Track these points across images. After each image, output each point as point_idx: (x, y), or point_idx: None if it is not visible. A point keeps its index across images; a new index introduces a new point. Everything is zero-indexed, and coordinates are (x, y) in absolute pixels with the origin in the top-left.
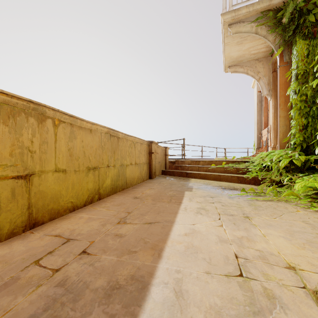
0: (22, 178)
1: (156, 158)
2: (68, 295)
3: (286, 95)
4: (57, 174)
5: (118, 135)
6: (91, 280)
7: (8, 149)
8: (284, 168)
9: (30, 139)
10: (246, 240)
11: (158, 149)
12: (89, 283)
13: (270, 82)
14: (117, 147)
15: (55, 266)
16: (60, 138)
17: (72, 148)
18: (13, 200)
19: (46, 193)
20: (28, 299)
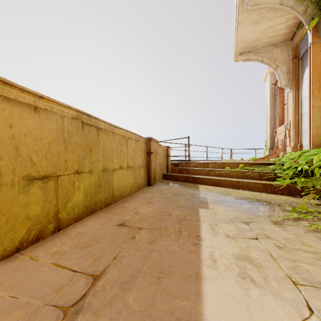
0: None
1: (156, 159)
2: None
3: None
4: None
5: (97, 124)
6: None
7: None
8: None
9: None
10: None
11: (159, 149)
12: None
13: (289, 71)
14: (95, 142)
15: None
16: None
17: None
18: None
19: None
20: None
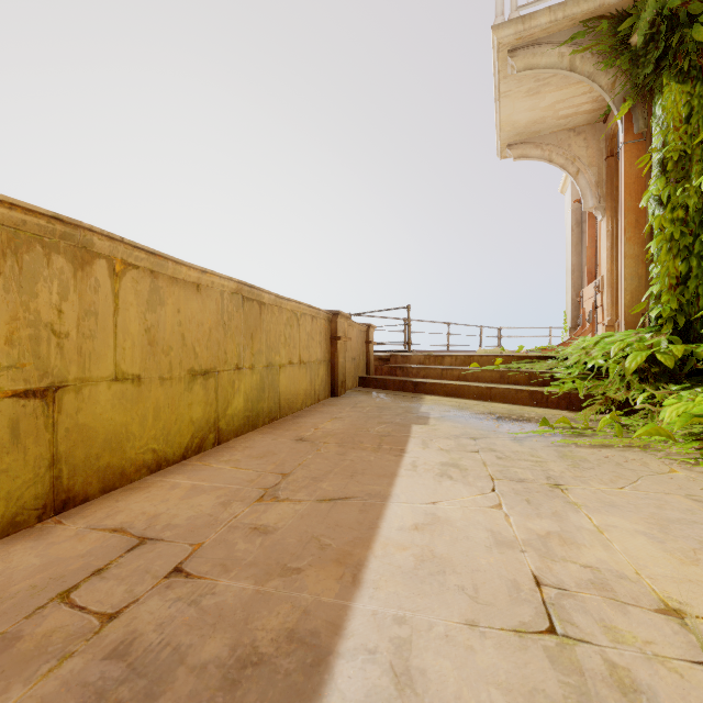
0: (35, 395)
1: (347, 349)
2: (135, 683)
3: (639, 208)
4: (121, 387)
5: (260, 297)
6: (191, 644)
7: (2, 328)
8: (636, 372)
9: (56, 306)
10: (559, 542)
11: (352, 330)
12: (187, 652)
13: (601, 180)
14: (258, 324)
15: (109, 605)
16: (128, 303)
17: (156, 326)
18: (14, 447)
19: (94, 429)
20: (35, 693)
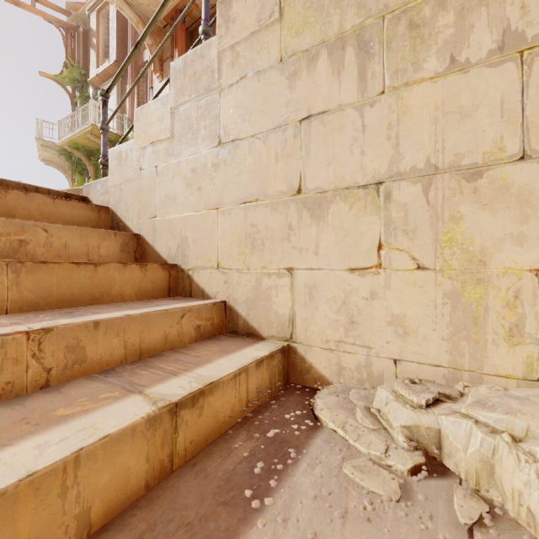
0: None
1: None
2: None
3: None
4: None
5: None
6: None
7: None
8: None
9: None
10: None
11: None
12: None
13: None
14: None
15: None
16: None
17: None
18: None
19: None
20: None
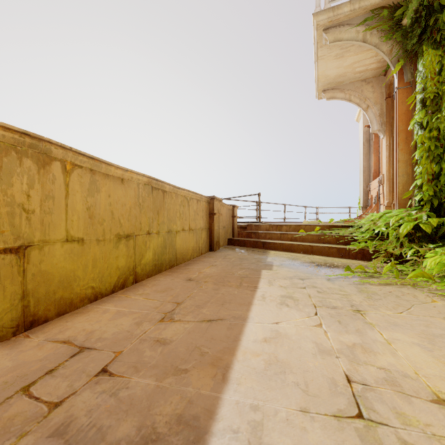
0: (11, 251)
1: (220, 221)
2: None
3: (408, 130)
4: (70, 246)
5: (163, 187)
6: (110, 425)
7: None
8: (406, 235)
9: (25, 192)
10: (361, 351)
11: (223, 209)
12: (107, 431)
13: (382, 113)
14: (162, 205)
15: (55, 396)
16: (75, 191)
17: (94, 206)
18: None
19: (51, 274)
20: None
